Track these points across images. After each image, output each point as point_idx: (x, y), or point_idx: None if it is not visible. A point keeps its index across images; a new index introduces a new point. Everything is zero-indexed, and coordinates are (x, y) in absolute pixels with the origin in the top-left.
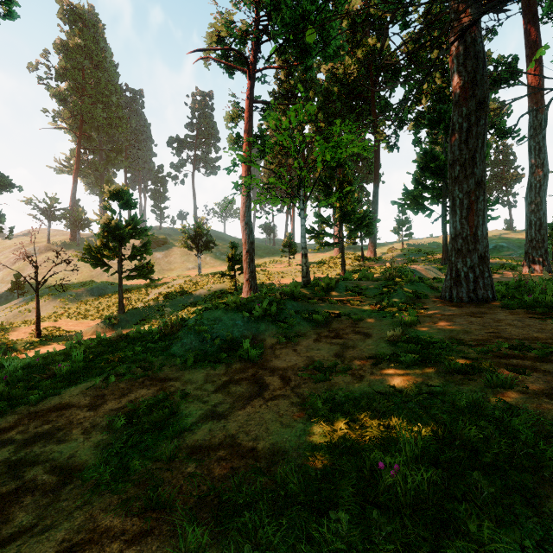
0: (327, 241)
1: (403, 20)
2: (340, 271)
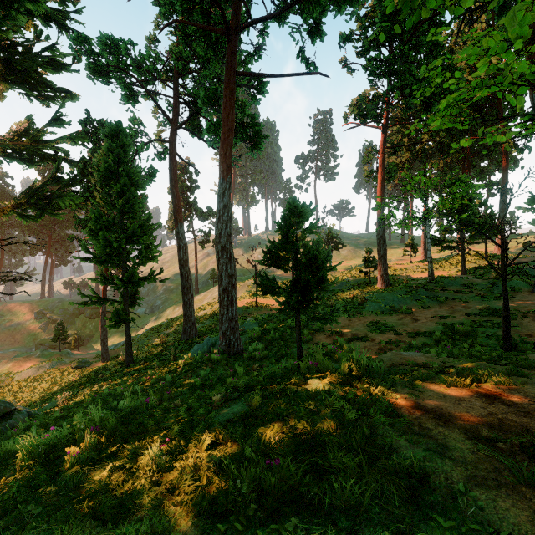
0: (447, 245)
1: None
2: (461, 268)
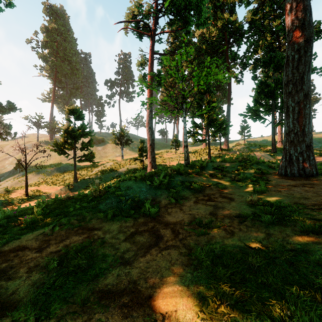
0: (199, 138)
1: (246, 1)
2: (206, 157)
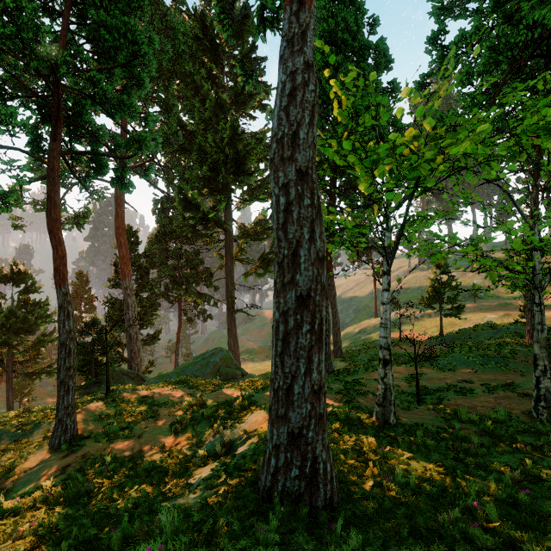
0: None
1: None
2: None
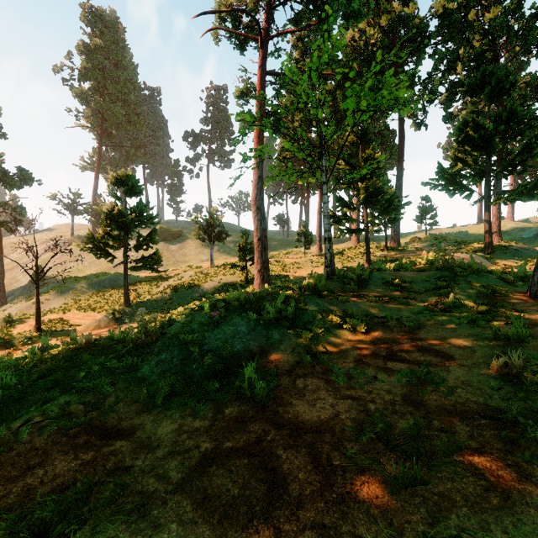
0: (348, 228)
1: None
2: (361, 262)
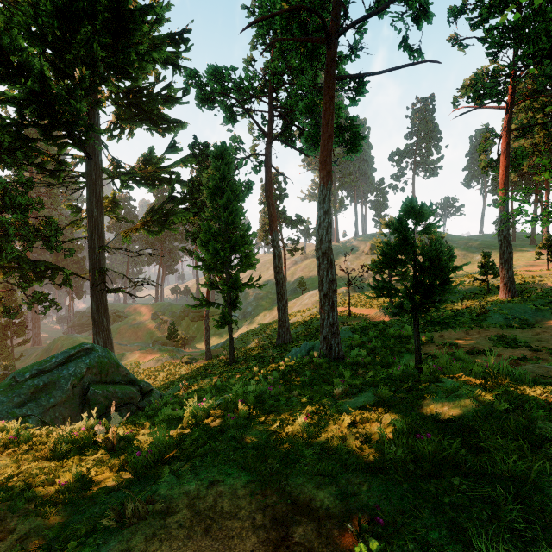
0: None
1: None
2: None
